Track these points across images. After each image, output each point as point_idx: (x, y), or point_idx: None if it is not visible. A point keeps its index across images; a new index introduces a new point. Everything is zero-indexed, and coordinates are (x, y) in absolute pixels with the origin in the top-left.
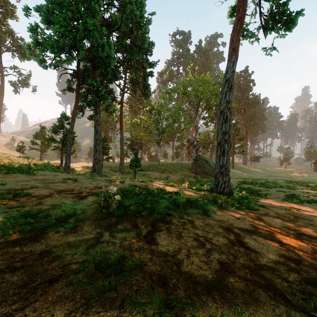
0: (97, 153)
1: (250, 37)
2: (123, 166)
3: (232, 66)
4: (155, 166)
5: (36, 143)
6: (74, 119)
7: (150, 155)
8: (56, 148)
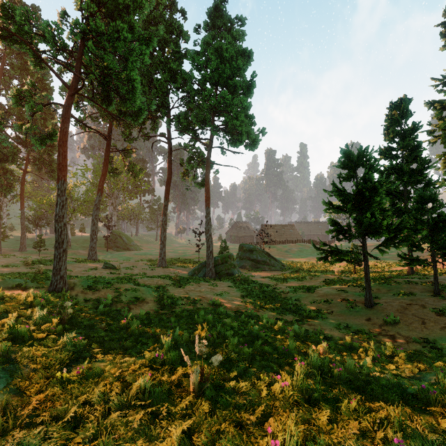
0: None
1: (117, 176)
2: (25, 246)
3: (98, 197)
4: None
5: None
6: None
7: None
8: None
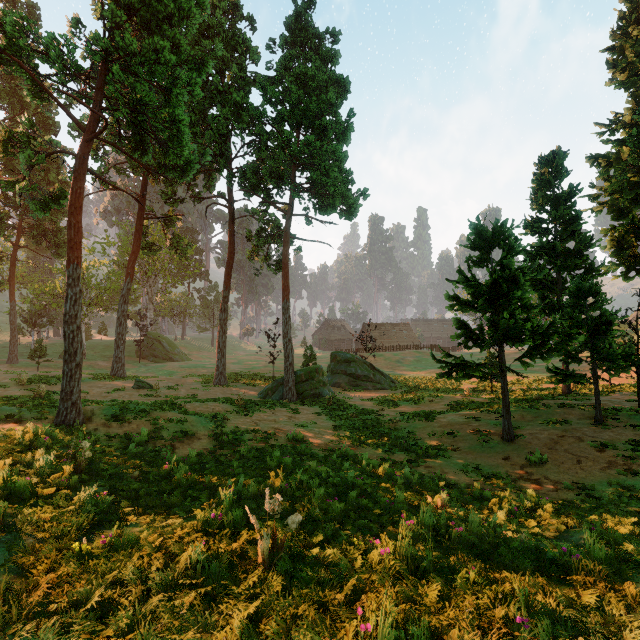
0: None
1: (154, 254)
2: (16, 355)
3: (127, 285)
4: None
5: None
6: None
7: None
8: None
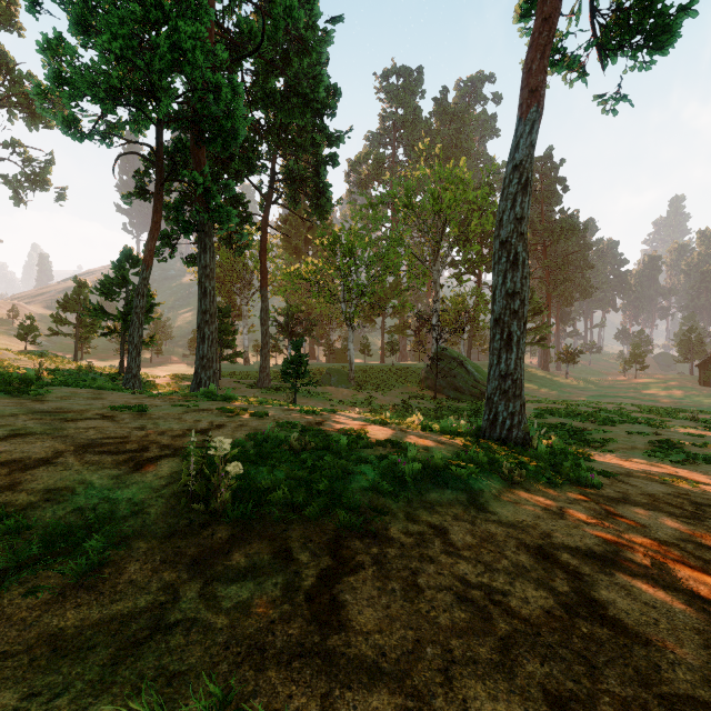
0: (206, 344)
1: (570, 67)
2: (268, 374)
3: (528, 132)
4: (342, 373)
5: (66, 321)
6: (148, 263)
7: (331, 348)
8: (109, 331)
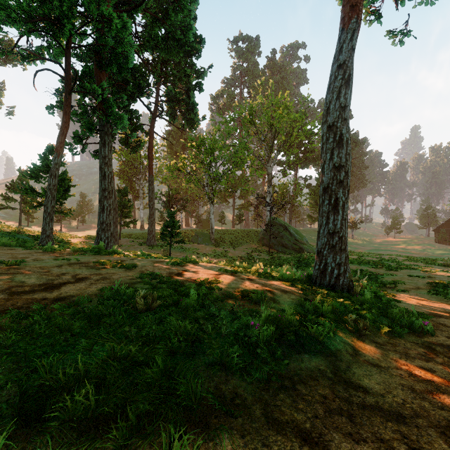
0: (105, 213)
1: (375, 1)
2: (154, 236)
3: (349, 38)
4: (206, 235)
5: (12, 199)
6: (59, 152)
7: (199, 218)
8: (38, 205)
